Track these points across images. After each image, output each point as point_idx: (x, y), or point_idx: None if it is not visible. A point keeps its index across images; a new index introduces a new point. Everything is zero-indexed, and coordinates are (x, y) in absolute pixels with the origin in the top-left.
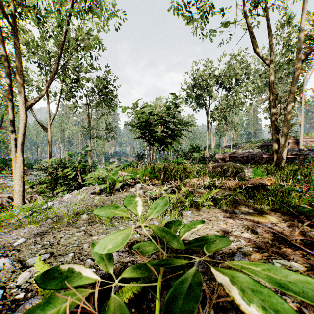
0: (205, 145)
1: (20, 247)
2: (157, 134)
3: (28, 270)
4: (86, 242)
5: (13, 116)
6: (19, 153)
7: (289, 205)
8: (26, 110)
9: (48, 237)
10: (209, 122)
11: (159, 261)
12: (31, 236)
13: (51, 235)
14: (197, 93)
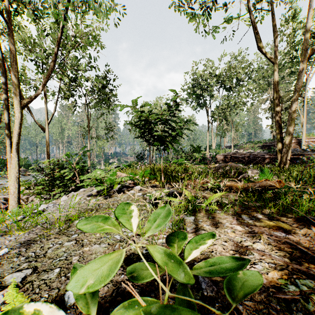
0: (206, 146)
1: (2, 259)
2: (157, 133)
3: (2, 292)
4: (75, 254)
5: (8, 115)
6: (15, 153)
7: (301, 209)
8: (21, 109)
9: (35, 247)
10: (210, 122)
11: (159, 307)
12: (17, 245)
13: (38, 245)
14: (198, 93)
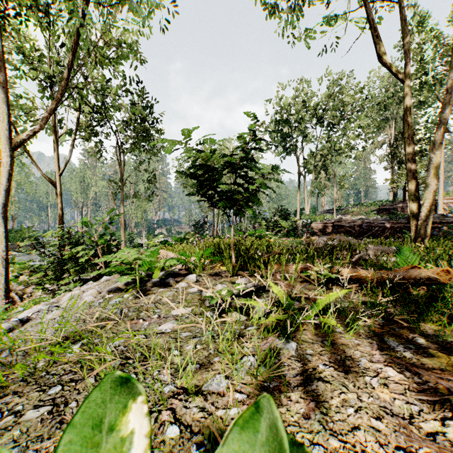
0: (295, 210)
1: None
2: (224, 186)
3: None
4: (37, 450)
5: None
6: None
7: None
8: (10, 150)
9: None
10: (302, 175)
11: None
12: None
13: None
14: (284, 133)
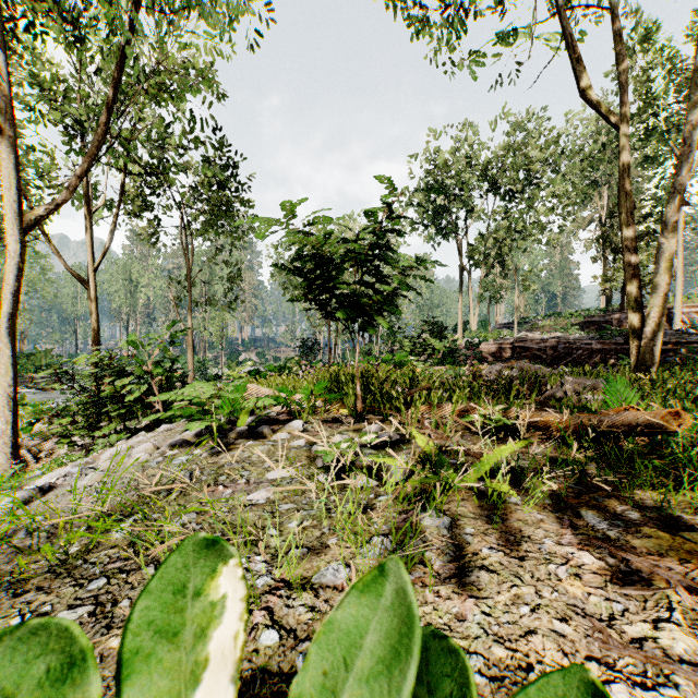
0: (456, 324)
1: None
2: (345, 287)
3: None
4: None
5: None
6: (4, 339)
7: None
8: (20, 233)
9: None
10: (465, 270)
11: None
12: None
13: None
14: (438, 205)
